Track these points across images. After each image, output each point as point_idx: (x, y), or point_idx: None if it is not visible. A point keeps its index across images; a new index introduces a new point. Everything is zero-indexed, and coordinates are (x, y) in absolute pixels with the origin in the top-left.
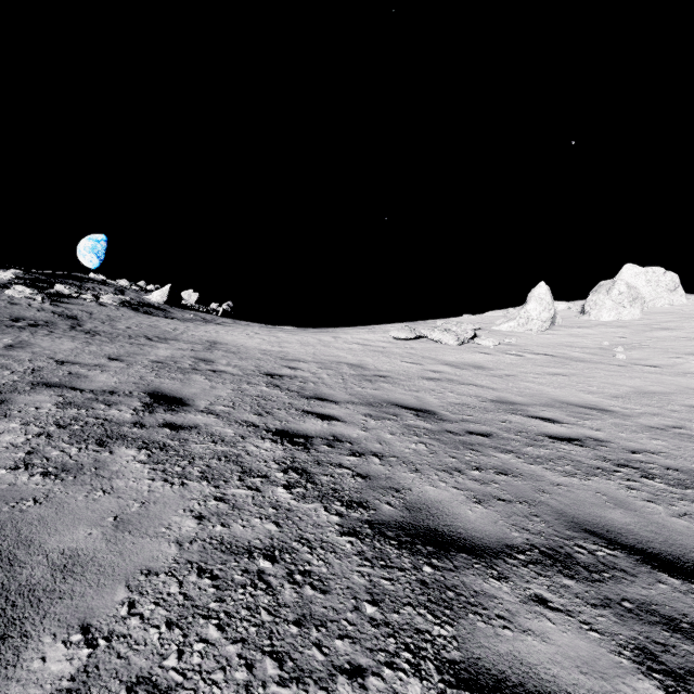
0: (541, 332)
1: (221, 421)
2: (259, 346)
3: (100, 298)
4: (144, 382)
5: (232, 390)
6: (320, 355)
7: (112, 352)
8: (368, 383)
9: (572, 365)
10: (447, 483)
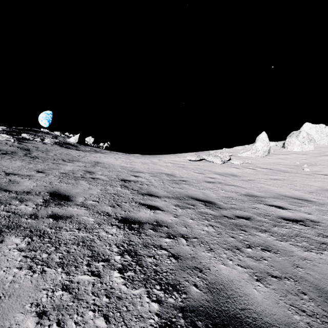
0: (263, 157)
1: (88, 212)
2: (120, 164)
3: (44, 140)
4: (51, 185)
5: (100, 190)
6: (151, 169)
7: (40, 168)
8: (176, 184)
9: (282, 174)
10: (233, 261)
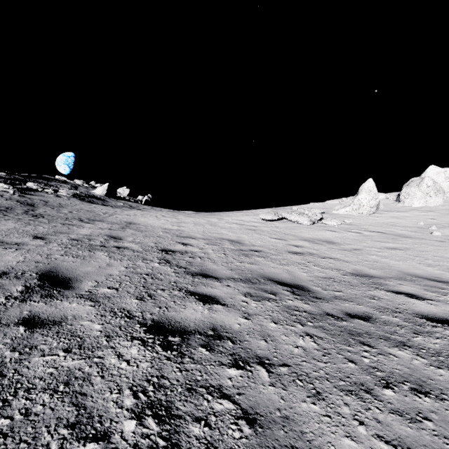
0: (369, 215)
1: (95, 310)
2: (163, 225)
3: (57, 192)
4: (47, 260)
5: (125, 268)
6: (208, 232)
7: (41, 232)
8: (245, 257)
9: (402, 241)
10: (366, 425)
